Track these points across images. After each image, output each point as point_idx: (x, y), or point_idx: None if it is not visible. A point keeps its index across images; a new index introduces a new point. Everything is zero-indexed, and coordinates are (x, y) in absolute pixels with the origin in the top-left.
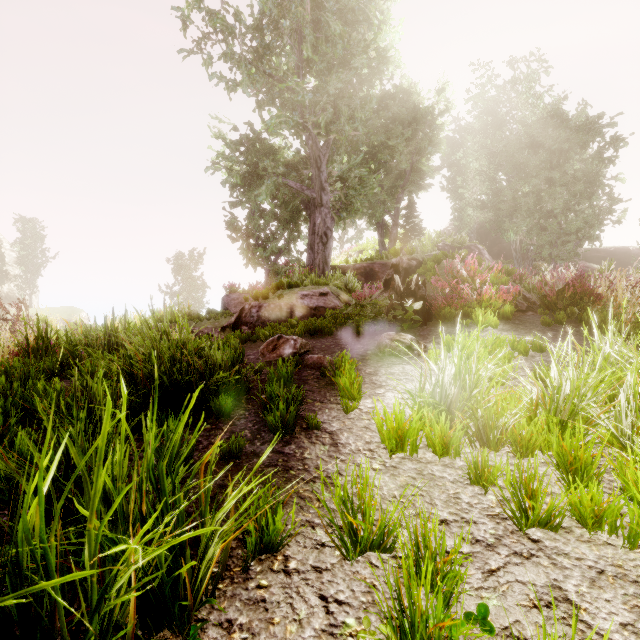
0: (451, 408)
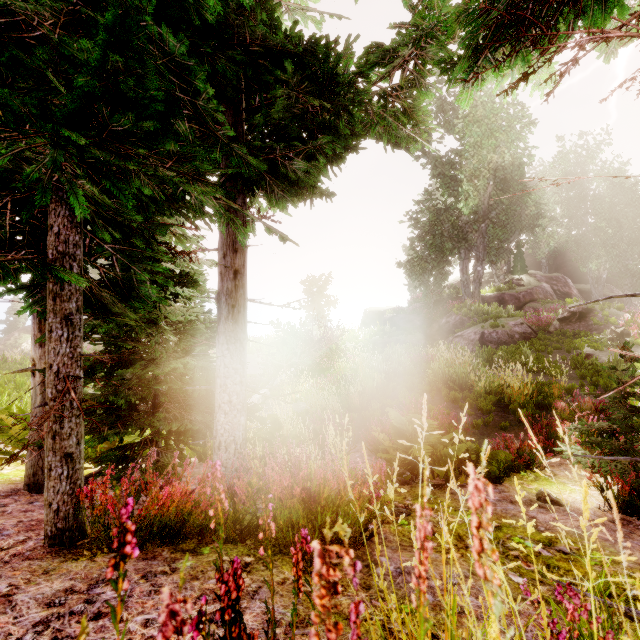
0: None
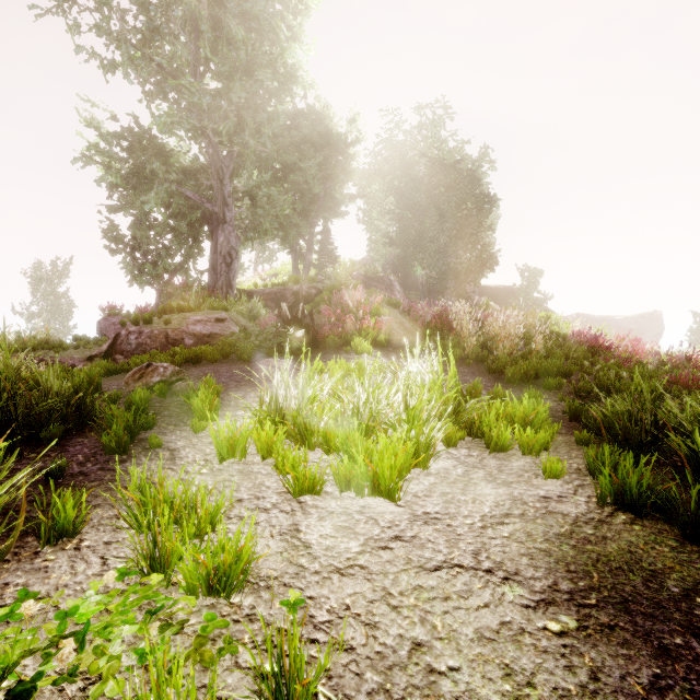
0: (285, 419)
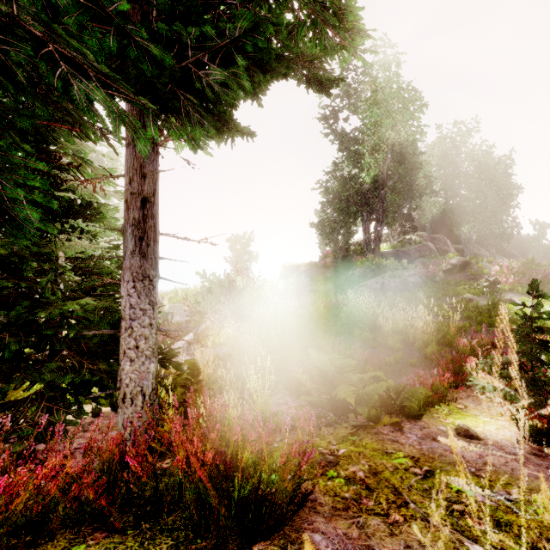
0: None
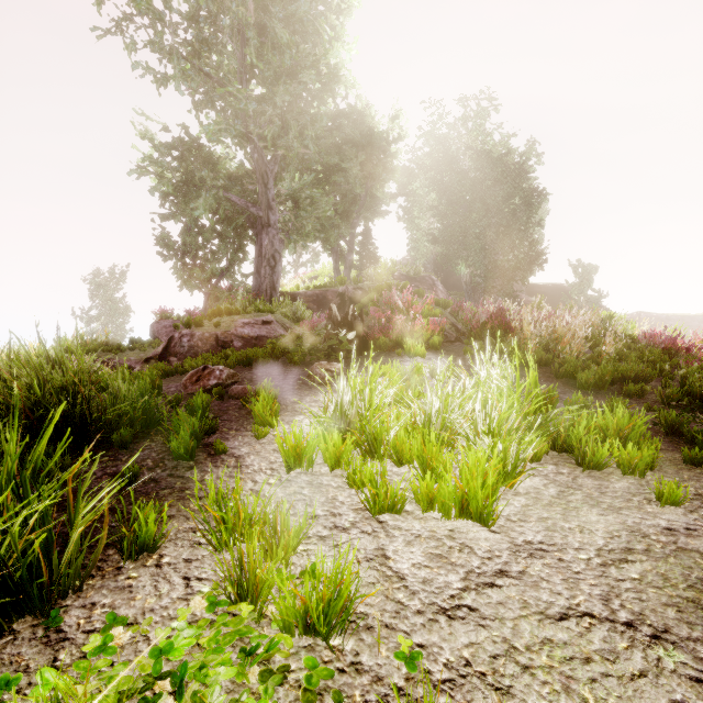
0: (350, 427)
